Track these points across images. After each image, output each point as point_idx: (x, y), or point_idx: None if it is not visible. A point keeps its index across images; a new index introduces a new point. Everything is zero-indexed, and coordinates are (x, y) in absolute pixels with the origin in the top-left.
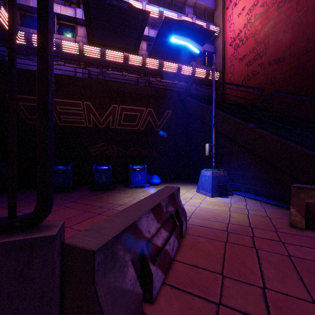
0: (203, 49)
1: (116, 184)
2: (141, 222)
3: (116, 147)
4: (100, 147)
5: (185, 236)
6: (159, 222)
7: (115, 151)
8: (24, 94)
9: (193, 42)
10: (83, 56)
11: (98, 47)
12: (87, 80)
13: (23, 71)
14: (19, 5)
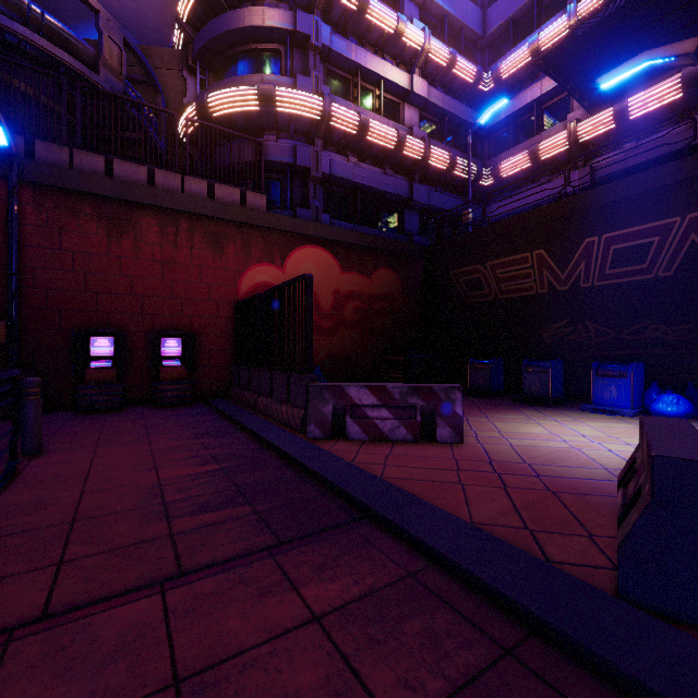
0: (693, 44)
1: (584, 402)
2: (349, 389)
3: (593, 326)
4: (561, 328)
5: (443, 444)
6: (381, 402)
7: (592, 334)
8: (464, 267)
9: (658, 51)
10: (578, 146)
11: (611, 104)
12: (537, 212)
13: (463, 237)
14: (490, 129)
